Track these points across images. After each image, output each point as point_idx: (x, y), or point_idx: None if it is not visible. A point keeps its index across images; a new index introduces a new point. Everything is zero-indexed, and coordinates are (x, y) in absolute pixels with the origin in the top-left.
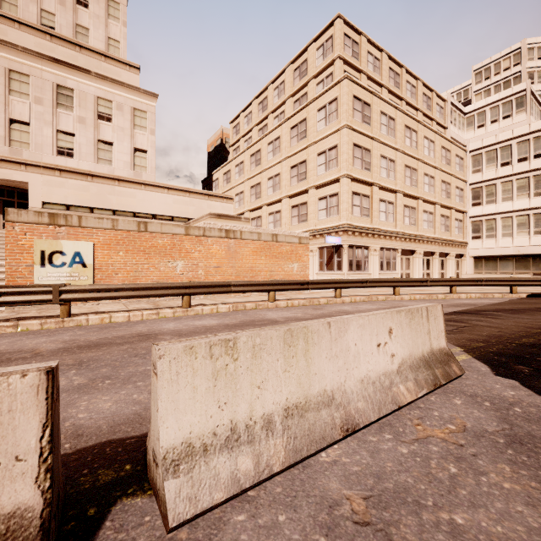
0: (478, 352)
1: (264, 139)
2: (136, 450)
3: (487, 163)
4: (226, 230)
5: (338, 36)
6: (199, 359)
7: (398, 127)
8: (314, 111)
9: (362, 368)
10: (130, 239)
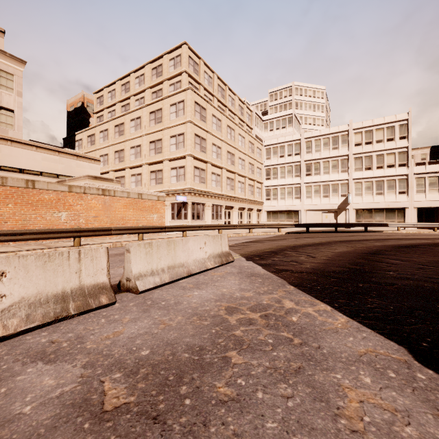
0: (245, 255)
1: (127, 115)
2: None
3: (273, 154)
4: (102, 189)
5: (185, 57)
6: (142, 248)
7: (223, 126)
8: (168, 105)
9: (194, 256)
10: (19, 194)
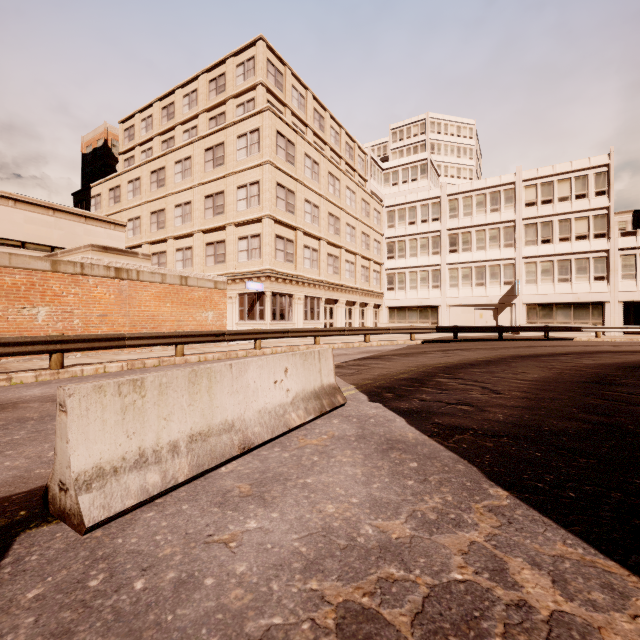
0: (365, 388)
1: (170, 155)
2: (28, 501)
3: (399, 220)
4: (116, 268)
5: (261, 60)
6: (109, 397)
7: (322, 172)
8: (234, 136)
9: (260, 401)
10: None
